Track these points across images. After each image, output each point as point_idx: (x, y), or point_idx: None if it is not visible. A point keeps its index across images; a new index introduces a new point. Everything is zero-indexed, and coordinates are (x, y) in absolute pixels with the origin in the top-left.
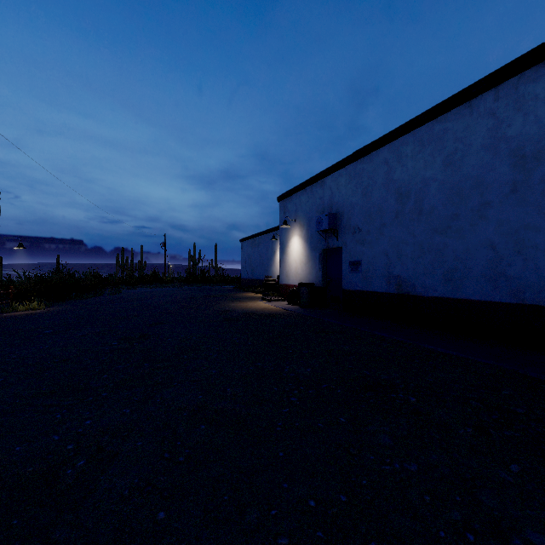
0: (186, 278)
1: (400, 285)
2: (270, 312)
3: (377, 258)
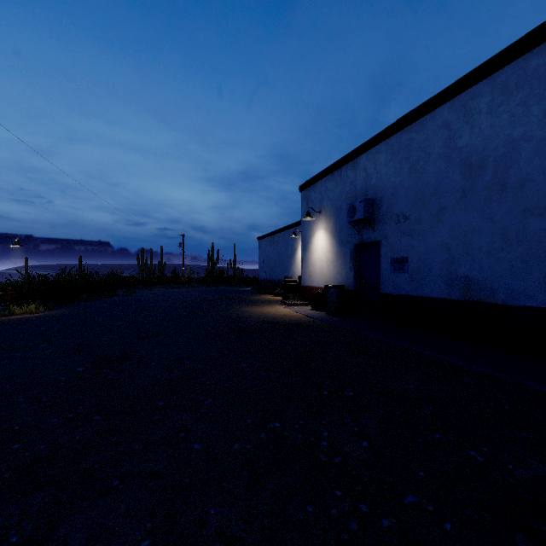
0: (204, 278)
1: (469, 289)
2: (291, 320)
3: (432, 253)
